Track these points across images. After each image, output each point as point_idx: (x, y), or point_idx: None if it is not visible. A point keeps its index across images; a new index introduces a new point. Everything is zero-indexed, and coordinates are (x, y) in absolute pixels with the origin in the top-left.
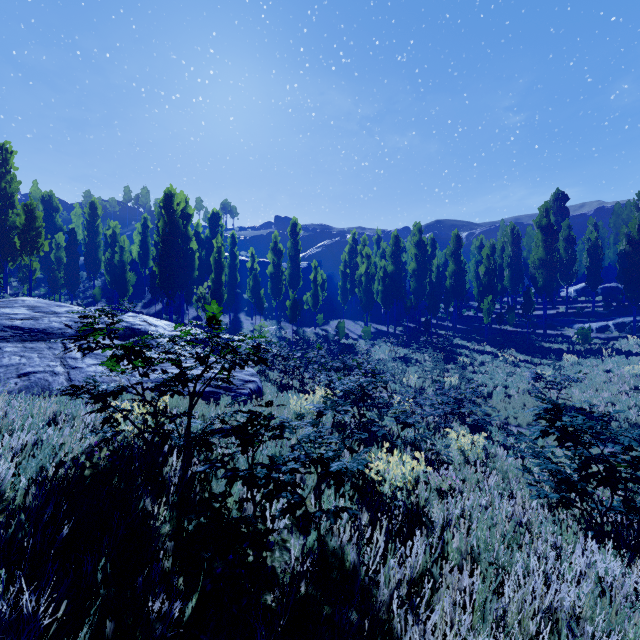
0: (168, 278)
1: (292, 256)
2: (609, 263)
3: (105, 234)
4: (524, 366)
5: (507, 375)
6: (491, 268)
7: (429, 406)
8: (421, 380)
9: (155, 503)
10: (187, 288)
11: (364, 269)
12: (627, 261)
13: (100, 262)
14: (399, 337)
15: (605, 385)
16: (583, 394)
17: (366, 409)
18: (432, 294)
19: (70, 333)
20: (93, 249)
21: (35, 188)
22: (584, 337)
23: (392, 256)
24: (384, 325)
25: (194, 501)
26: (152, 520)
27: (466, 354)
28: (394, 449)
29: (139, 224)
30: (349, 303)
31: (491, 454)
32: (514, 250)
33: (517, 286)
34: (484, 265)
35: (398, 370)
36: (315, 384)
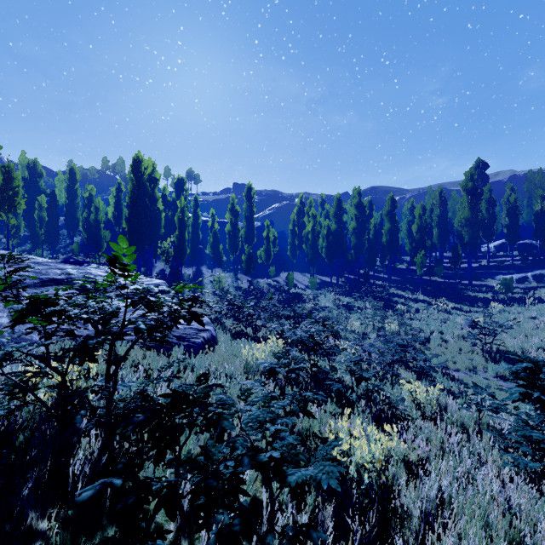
0: (136, 234)
1: (247, 216)
2: (522, 223)
3: (84, 197)
4: (456, 313)
5: (441, 321)
6: (423, 226)
7: (377, 353)
8: (363, 326)
9: (44, 517)
10: (154, 244)
11: (310, 227)
12: (543, 220)
13: (78, 221)
14: (341, 287)
15: (533, 331)
16: (514, 340)
17: (317, 358)
18: (371, 249)
19: (28, 283)
20: (72, 210)
21: (23, 157)
22: (507, 287)
23: (335, 216)
24: (328, 276)
25: (105, 504)
26: (39, 541)
27: (402, 302)
28: (349, 404)
29: (114, 188)
30: (297, 257)
31: (440, 402)
32: (442, 211)
33: (444, 242)
34: (417, 223)
35: (342, 317)
36: (267, 330)
